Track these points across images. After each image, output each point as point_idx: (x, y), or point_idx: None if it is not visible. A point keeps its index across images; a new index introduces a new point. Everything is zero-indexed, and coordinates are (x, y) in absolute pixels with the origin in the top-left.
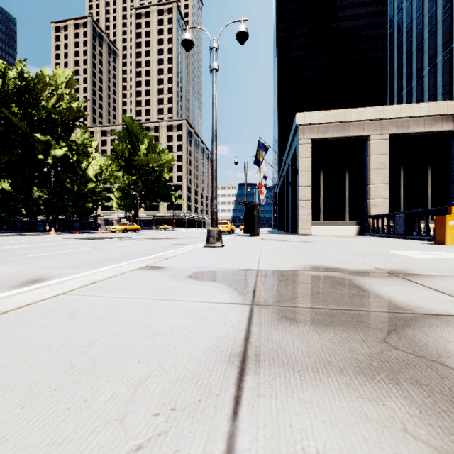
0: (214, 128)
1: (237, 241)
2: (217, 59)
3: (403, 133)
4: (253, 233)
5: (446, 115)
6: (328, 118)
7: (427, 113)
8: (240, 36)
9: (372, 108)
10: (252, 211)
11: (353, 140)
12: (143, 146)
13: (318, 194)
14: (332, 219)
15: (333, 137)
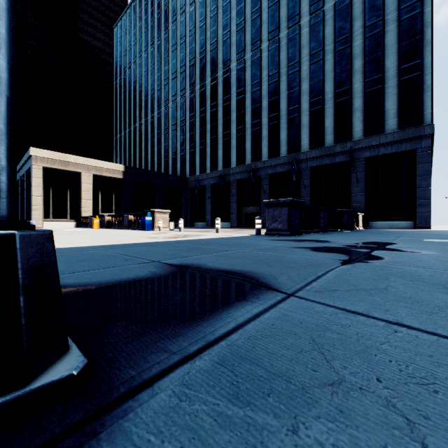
0: None
1: None
2: None
3: (100, 175)
4: None
5: (120, 171)
6: (55, 157)
7: (111, 168)
8: None
9: (83, 158)
10: None
11: (73, 172)
12: None
13: (49, 202)
14: (59, 218)
15: (59, 169)
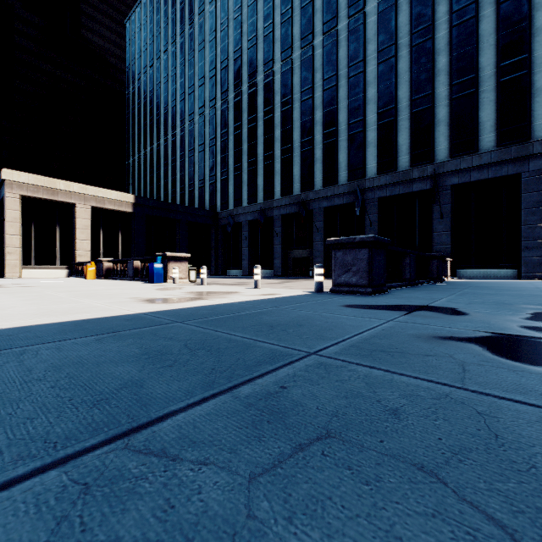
0: None
1: None
2: None
3: (102, 207)
4: None
5: (128, 202)
6: (38, 182)
7: (116, 198)
8: None
9: (78, 185)
10: None
11: (64, 203)
12: None
13: (30, 243)
14: (44, 264)
15: (44, 198)
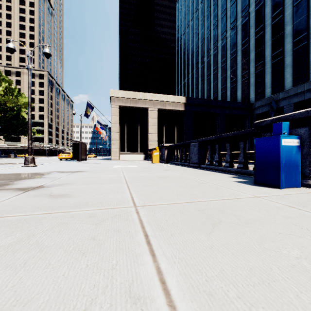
0: (29, 100)
1: (56, 164)
2: (31, 63)
3: (164, 108)
4: (78, 159)
5: (181, 103)
6: (127, 95)
7: (173, 101)
8: (45, 54)
9: (149, 94)
10: (77, 146)
11: (142, 109)
12: (1, 88)
13: (124, 137)
14: (131, 151)
15: (131, 106)
